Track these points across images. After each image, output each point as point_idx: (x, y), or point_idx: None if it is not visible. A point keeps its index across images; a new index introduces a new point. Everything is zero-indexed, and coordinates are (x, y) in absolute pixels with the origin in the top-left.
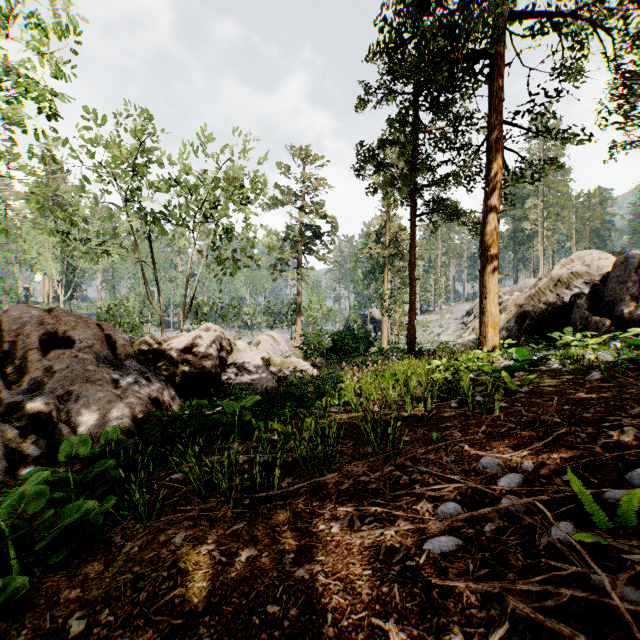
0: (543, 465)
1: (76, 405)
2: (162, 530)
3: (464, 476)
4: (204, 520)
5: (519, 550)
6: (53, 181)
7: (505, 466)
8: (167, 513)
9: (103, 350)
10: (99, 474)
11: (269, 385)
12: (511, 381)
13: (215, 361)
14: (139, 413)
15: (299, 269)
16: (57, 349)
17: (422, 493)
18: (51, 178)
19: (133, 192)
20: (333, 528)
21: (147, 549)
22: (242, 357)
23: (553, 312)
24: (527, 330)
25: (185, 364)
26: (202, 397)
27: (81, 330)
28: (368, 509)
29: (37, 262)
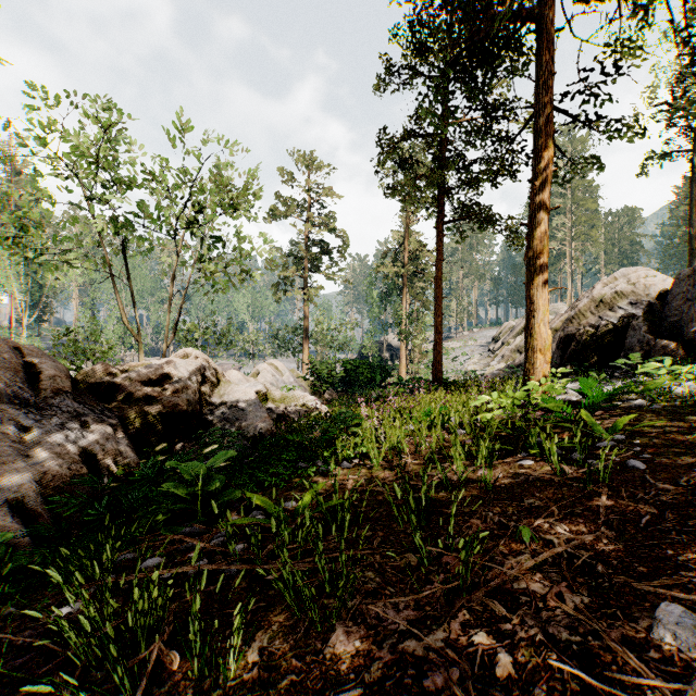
0: None
1: None
2: None
3: (642, 666)
4: None
5: None
6: (17, 184)
7: None
8: None
9: (15, 384)
10: None
11: (264, 427)
12: (596, 425)
13: (193, 397)
14: (53, 479)
15: (306, 289)
16: None
17: None
18: (14, 180)
19: None
20: None
21: None
22: (231, 391)
23: (602, 336)
24: (572, 357)
25: (150, 401)
26: (175, 444)
27: None
28: None
29: None
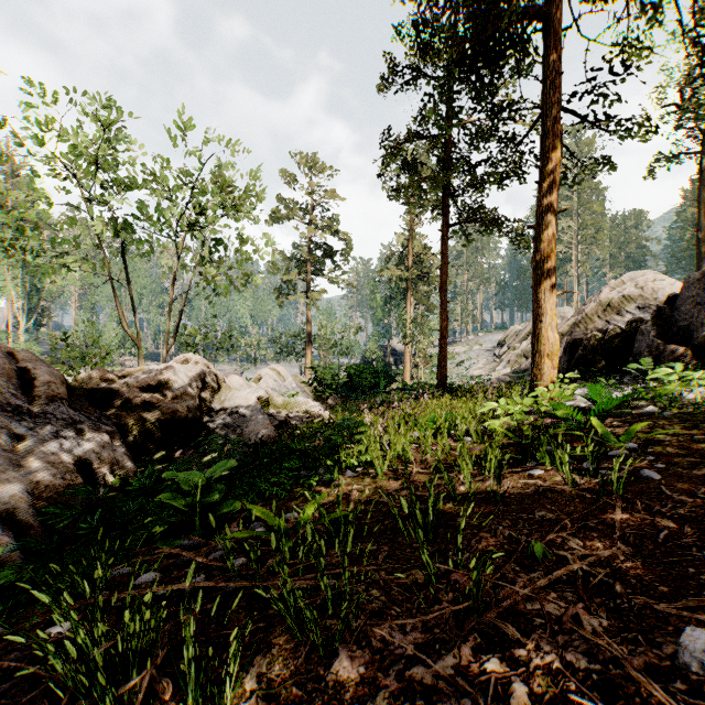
0: None
1: None
2: None
3: (669, 698)
4: None
5: None
6: (14, 186)
7: None
8: None
9: (8, 390)
10: None
11: (266, 433)
12: (607, 432)
13: (193, 403)
14: (46, 490)
15: (309, 292)
16: None
17: None
18: (12, 182)
19: None
20: None
21: None
22: (232, 397)
23: (610, 340)
24: (579, 362)
25: (148, 408)
26: (174, 451)
27: None
28: None
29: None
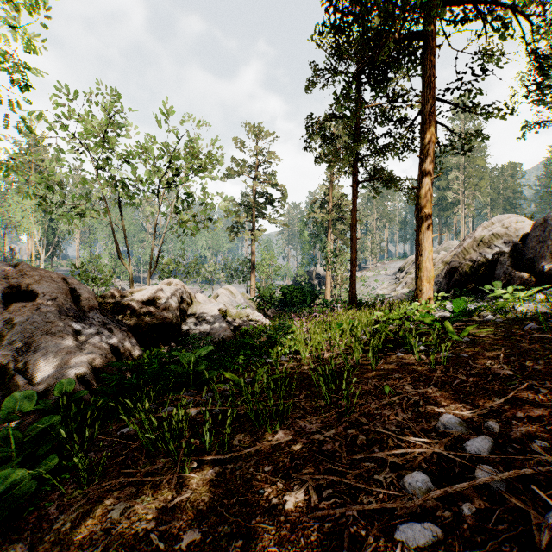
0: (510, 426)
1: (35, 356)
2: (101, 499)
3: (425, 437)
4: (147, 487)
5: (515, 548)
6: (36, 153)
7: (468, 426)
8: (111, 476)
9: (67, 303)
10: (45, 431)
11: (225, 334)
12: (452, 331)
13: (176, 312)
14: (98, 363)
15: (253, 231)
16: (20, 302)
17: (382, 457)
18: (34, 150)
19: (105, 161)
20: (287, 503)
21: (80, 526)
22: (201, 309)
23: (478, 268)
24: (455, 284)
25: (147, 315)
26: (163, 346)
27: (45, 284)
28: (325, 479)
29: (21, 224)
